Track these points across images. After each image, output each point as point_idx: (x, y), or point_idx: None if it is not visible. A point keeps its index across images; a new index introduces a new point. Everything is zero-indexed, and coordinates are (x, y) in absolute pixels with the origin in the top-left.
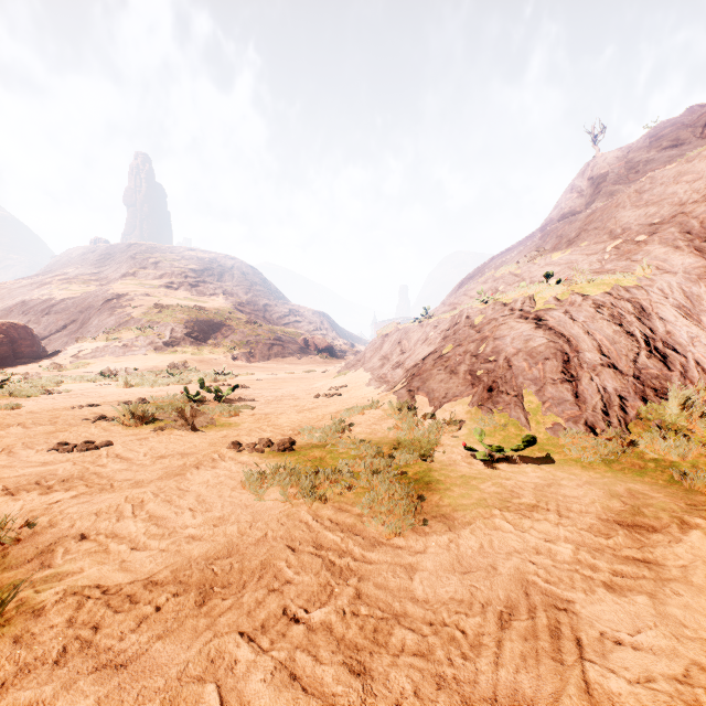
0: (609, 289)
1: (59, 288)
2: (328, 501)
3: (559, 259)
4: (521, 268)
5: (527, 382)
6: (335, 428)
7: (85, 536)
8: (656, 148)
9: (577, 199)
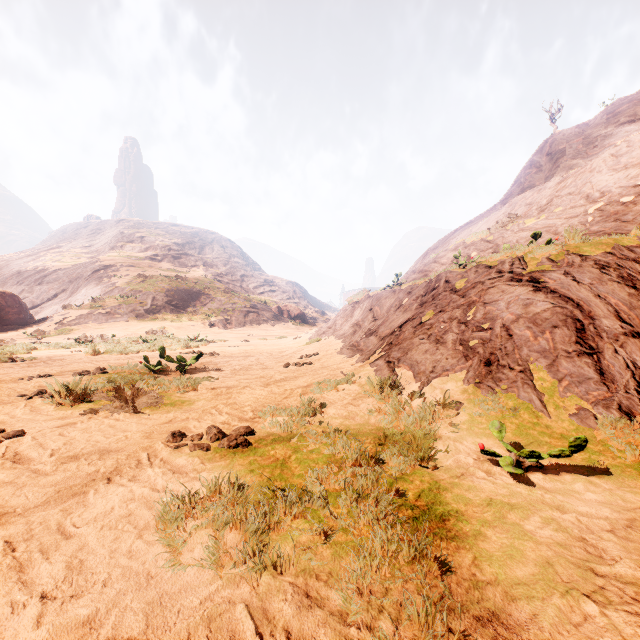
0: (610, 249)
1: (52, 260)
2: (287, 569)
3: (535, 224)
4: (493, 235)
5: (534, 354)
6: (304, 411)
7: None
8: (614, 124)
9: (536, 173)
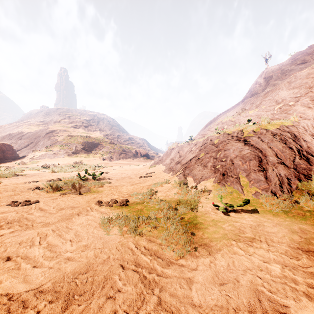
0: (278, 127)
1: (25, 128)
2: (143, 235)
3: (252, 114)
4: (234, 118)
5: (241, 171)
6: (148, 194)
7: (9, 258)
8: (295, 64)
9: (258, 87)
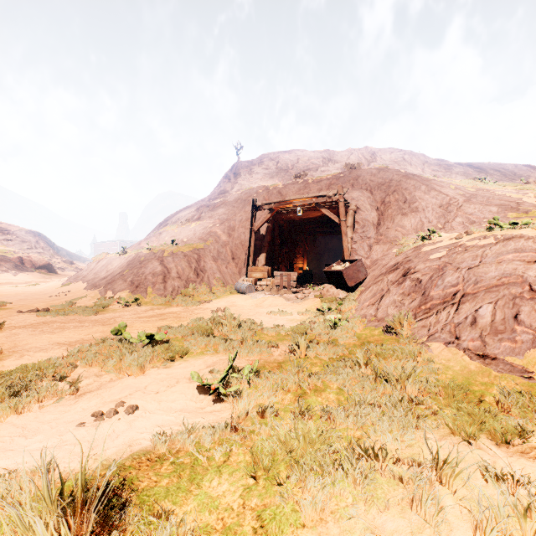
0: (192, 249)
1: None
2: (70, 315)
3: (193, 228)
4: (178, 229)
5: (150, 284)
6: (68, 304)
7: None
8: (261, 167)
9: (228, 183)
